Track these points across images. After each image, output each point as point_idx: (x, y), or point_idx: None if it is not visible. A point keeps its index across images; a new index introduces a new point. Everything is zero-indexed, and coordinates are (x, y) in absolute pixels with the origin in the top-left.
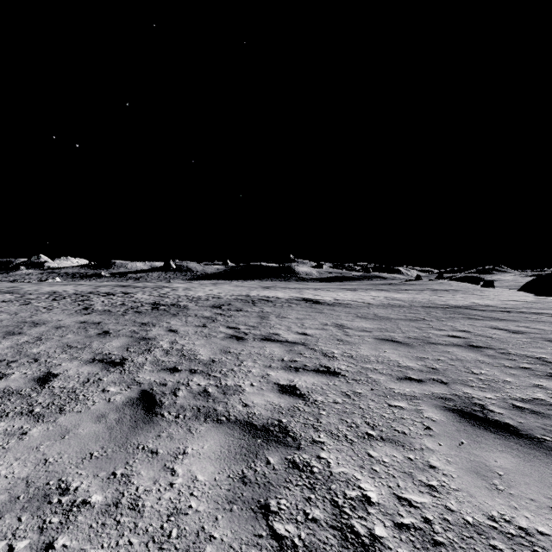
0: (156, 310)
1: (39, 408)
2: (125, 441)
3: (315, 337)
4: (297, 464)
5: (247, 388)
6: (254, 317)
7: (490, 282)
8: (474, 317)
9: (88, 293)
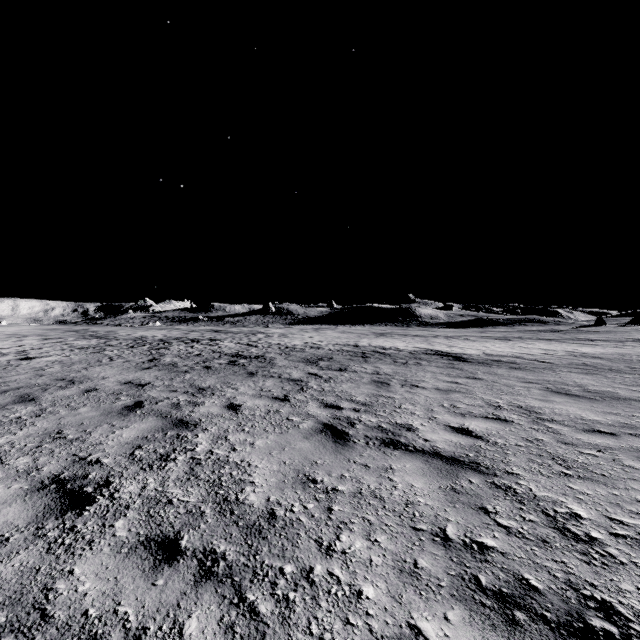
0: (231, 366)
1: None
2: None
3: (494, 445)
4: None
5: None
6: (365, 384)
7: None
8: None
9: (173, 339)
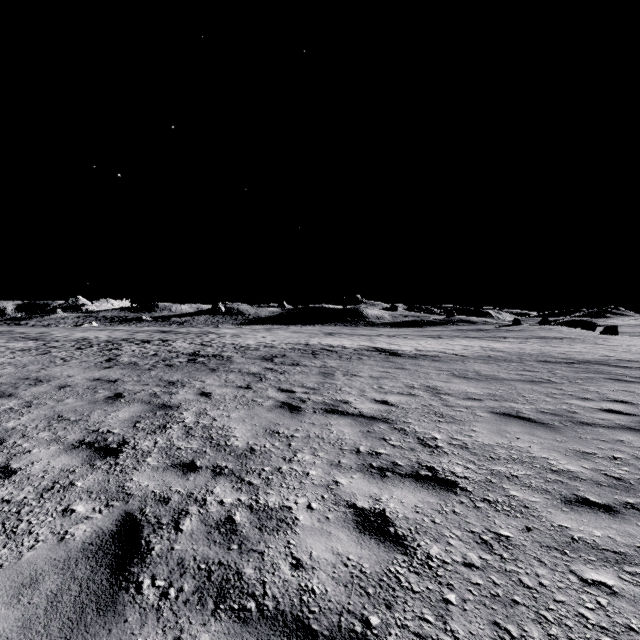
0: (192, 364)
1: None
2: None
3: (401, 409)
4: None
5: (300, 515)
6: (314, 375)
7: (613, 328)
8: (623, 379)
9: (121, 340)
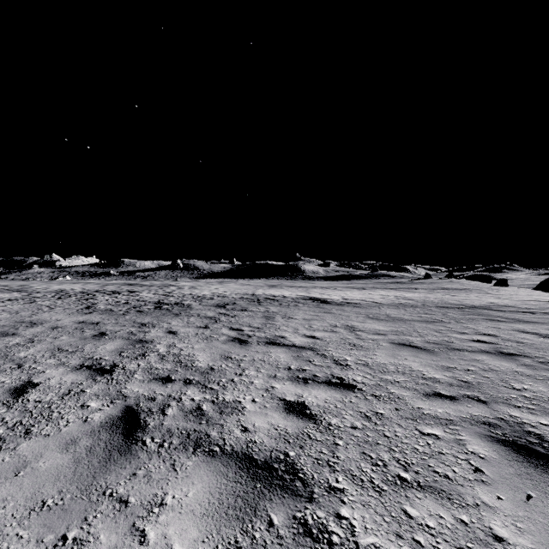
0: (158, 310)
1: (2, 429)
2: (91, 481)
3: (324, 341)
4: (309, 528)
5: (247, 405)
6: (258, 318)
7: (503, 281)
8: (496, 319)
9: (94, 292)
